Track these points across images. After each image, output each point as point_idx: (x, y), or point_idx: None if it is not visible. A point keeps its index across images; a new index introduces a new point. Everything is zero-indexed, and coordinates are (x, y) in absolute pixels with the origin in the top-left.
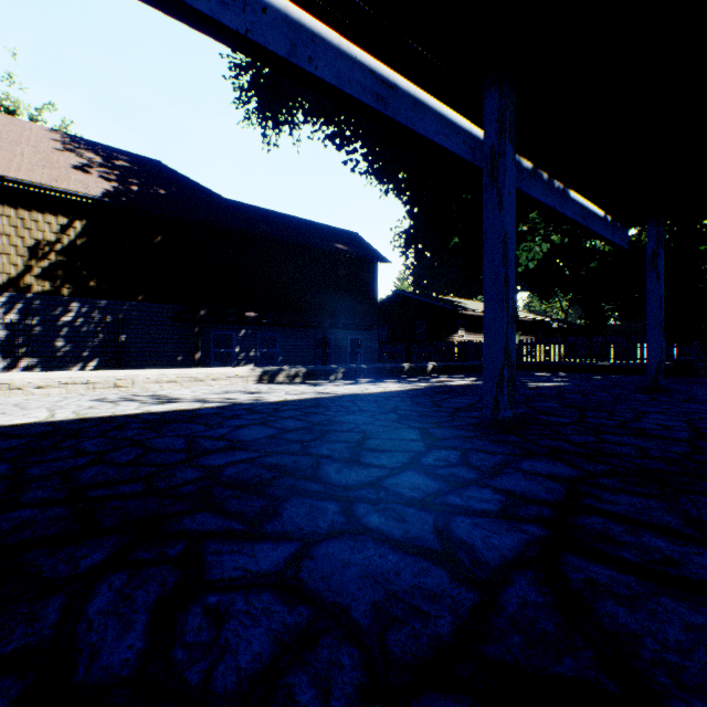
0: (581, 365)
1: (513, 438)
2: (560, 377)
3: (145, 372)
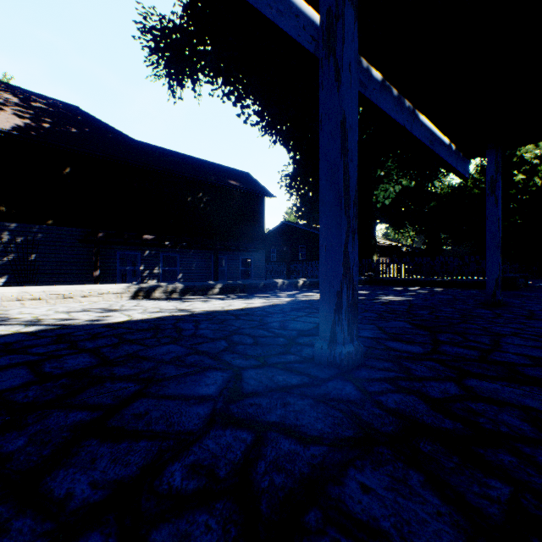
0: (426, 280)
1: (349, 388)
2: (409, 291)
3: (3, 290)
